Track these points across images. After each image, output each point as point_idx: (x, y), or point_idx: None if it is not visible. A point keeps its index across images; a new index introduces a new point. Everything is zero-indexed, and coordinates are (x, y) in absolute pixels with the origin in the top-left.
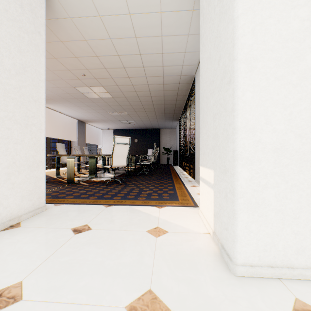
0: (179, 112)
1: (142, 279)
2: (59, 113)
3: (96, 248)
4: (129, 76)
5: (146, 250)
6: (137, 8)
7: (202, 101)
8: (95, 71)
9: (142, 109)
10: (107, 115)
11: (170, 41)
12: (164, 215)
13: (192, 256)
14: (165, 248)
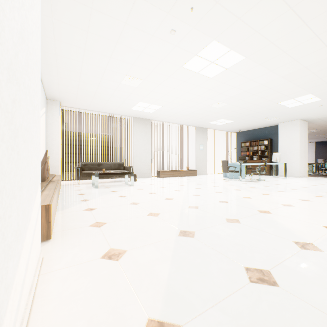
0: None
1: None
2: None
3: None
4: None
5: None
6: None
7: None
8: (314, 127)
9: None
10: (312, 136)
11: None
12: None
13: None
14: None
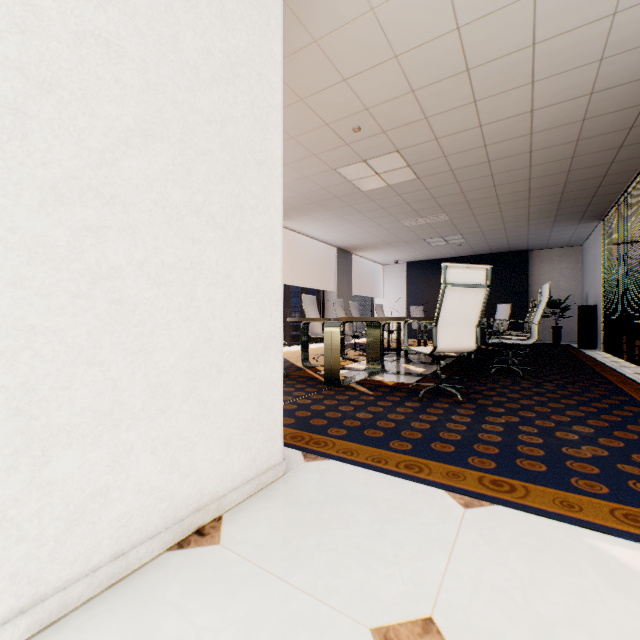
0: (613, 190)
1: None
2: (305, 237)
3: None
4: (476, 96)
5: None
6: None
7: None
8: (385, 110)
9: (490, 199)
10: (397, 229)
11: None
12: None
13: None
14: None
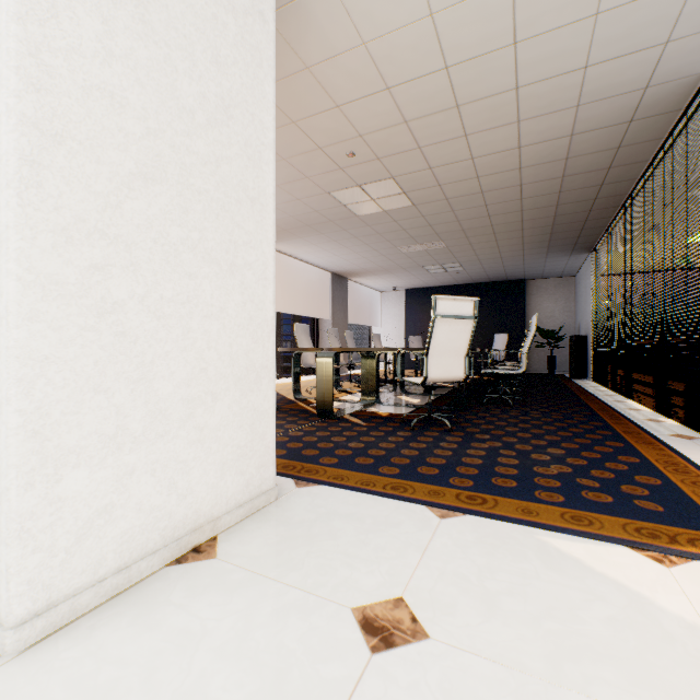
0: (599, 224)
1: None
2: (297, 261)
3: None
4: (467, 130)
5: None
6: None
7: None
8: (379, 138)
9: (485, 229)
10: (394, 255)
11: None
12: None
13: None
14: None
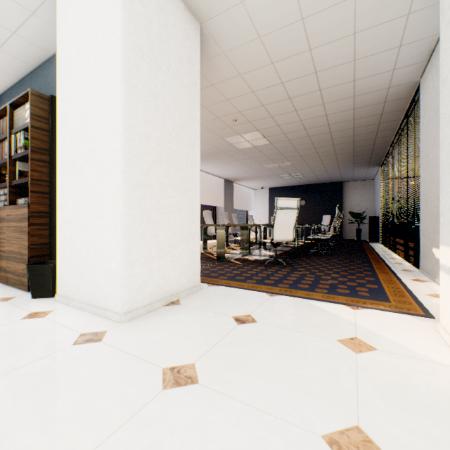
0: (381, 151)
1: (341, 407)
2: (204, 173)
3: (267, 347)
4: (296, 108)
5: (341, 368)
6: (314, 6)
7: (445, 128)
8: (249, 112)
9: (313, 154)
10: (261, 169)
11: (370, 36)
12: (363, 320)
13: (432, 400)
14: (375, 372)
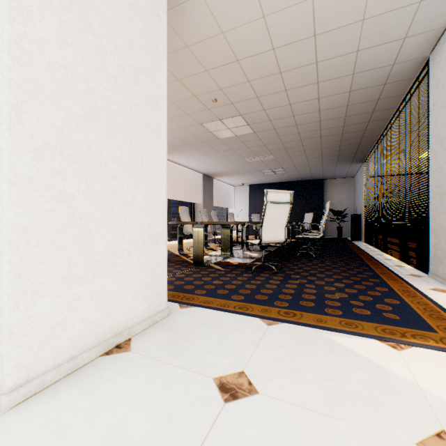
0: (367, 145)
1: None
2: (181, 166)
3: None
4: (286, 87)
5: None
6: None
7: None
8: (232, 90)
9: (298, 147)
10: (242, 163)
11: None
12: (427, 377)
13: None
14: None
